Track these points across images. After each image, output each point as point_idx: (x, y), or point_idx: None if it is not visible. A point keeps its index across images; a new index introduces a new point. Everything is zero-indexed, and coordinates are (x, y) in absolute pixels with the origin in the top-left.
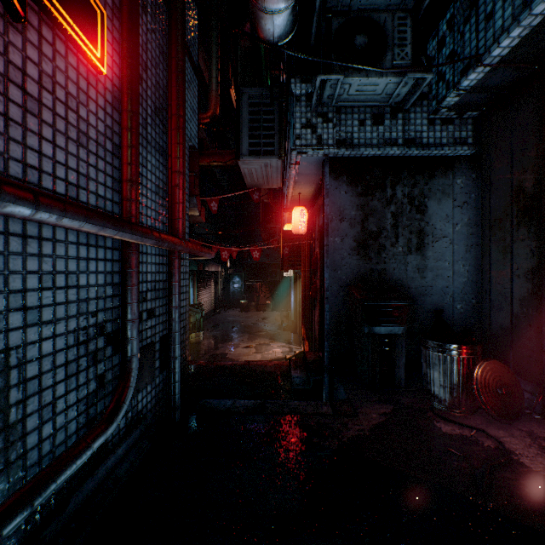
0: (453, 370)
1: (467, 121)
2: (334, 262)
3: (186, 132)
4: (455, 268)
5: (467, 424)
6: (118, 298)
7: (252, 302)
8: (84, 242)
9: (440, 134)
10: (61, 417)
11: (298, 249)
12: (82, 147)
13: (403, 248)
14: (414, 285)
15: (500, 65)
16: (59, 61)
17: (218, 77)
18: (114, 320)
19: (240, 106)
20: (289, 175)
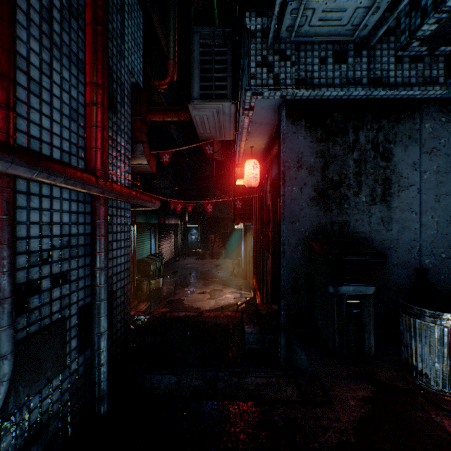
0: (450, 346)
1: (439, 58)
2: (291, 213)
3: (125, 62)
4: (423, 220)
5: None
6: None
7: (207, 251)
8: None
9: (409, 72)
10: None
11: (249, 203)
12: None
13: (366, 198)
14: (378, 238)
15: None
16: None
17: (175, 47)
18: None
19: (190, 46)
20: (242, 125)
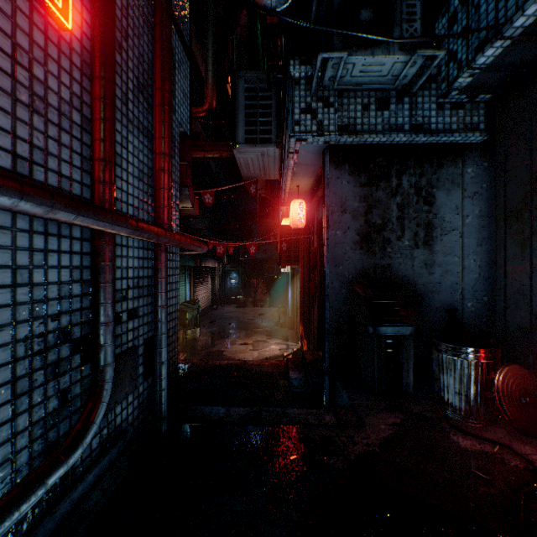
0: (470, 377)
1: (479, 105)
2: (335, 257)
3: (175, 116)
4: (465, 263)
5: (488, 438)
6: (90, 297)
7: (249, 298)
8: (41, 230)
9: (450, 119)
10: (5, 448)
11: (296, 245)
12: (37, 114)
13: (409, 242)
14: (421, 282)
15: (522, 37)
16: (1, 2)
17: (214, 70)
18: (84, 323)
19: (235, 90)
20: (288, 166)
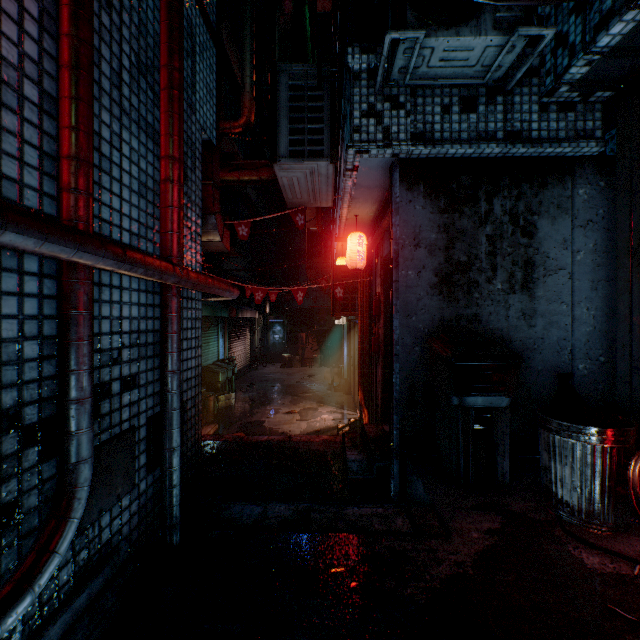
0: (594, 467)
1: (595, 106)
2: (406, 305)
3: (196, 116)
4: (575, 313)
5: (623, 554)
6: (55, 361)
7: (296, 356)
8: None
9: (556, 124)
10: None
11: (354, 290)
12: None
13: (503, 285)
14: (518, 337)
15: None
16: None
17: (253, 76)
18: (44, 401)
19: (276, 89)
20: (344, 188)
